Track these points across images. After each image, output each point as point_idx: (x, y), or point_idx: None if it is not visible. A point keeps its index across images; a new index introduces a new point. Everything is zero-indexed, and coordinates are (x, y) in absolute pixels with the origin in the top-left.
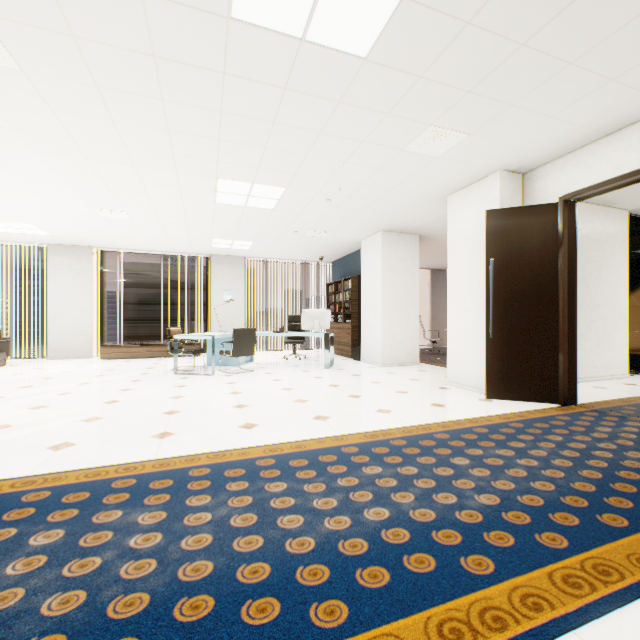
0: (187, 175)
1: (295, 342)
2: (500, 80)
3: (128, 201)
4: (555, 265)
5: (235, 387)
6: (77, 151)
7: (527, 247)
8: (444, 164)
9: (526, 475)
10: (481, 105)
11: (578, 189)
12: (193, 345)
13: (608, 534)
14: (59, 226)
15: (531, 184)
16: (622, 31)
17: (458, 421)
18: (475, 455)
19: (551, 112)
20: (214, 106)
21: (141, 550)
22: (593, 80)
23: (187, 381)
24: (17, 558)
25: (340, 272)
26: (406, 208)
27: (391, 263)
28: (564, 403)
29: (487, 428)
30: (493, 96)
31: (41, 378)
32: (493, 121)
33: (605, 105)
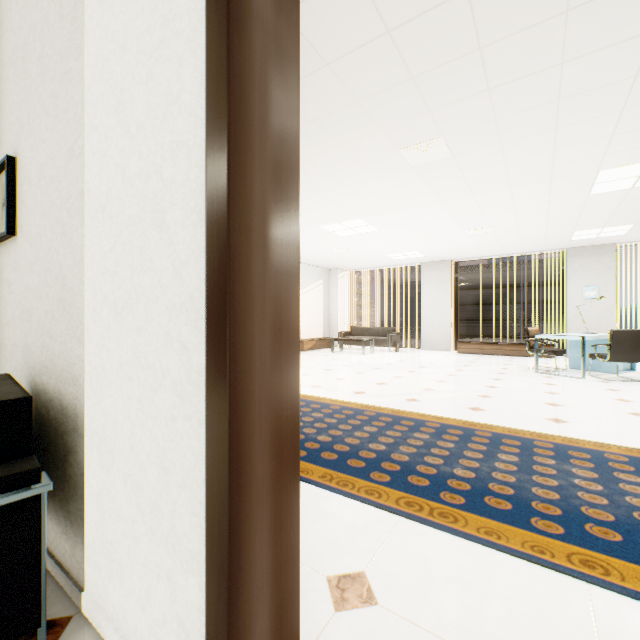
0: (561, 179)
1: None
2: None
3: (493, 218)
4: None
5: (619, 394)
6: (467, 193)
7: None
8: None
9: None
10: None
11: None
12: (545, 346)
13: None
14: (433, 249)
15: None
16: None
17: None
18: None
19: None
20: (613, 109)
21: (586, 488)
22: None
23: (553, 380)
24: (496, 461)
25: None
26: None
27: None
28: None
29: None
30: None
31: (426, 362)
32: None
33: None
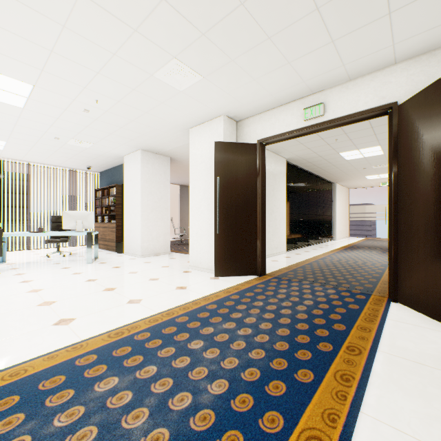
0: None
1: (59, 241)
2: (226, 32)
3: None
4: (255, 184)
5: None
6: None
7: (240, 171)
8: (186, 99)
9: (245, 346)
10: (212, 52)
11: (267, 136)
12: None
13: (306, 394)
14: None
15: (242, 129)
16: (298, 23)
17: (196, 301)
18: (208, 334)
19: (255, 76)
20: None
21: None
22: (280, 58)
23: None
24: None
25: (107, 181)
26: (159, 133)
27: (149, 176)
28: (260, 274)
29: (216, 304)
30: (221, 46)
31: None
32: (220, 71)
33: (284, 82)
